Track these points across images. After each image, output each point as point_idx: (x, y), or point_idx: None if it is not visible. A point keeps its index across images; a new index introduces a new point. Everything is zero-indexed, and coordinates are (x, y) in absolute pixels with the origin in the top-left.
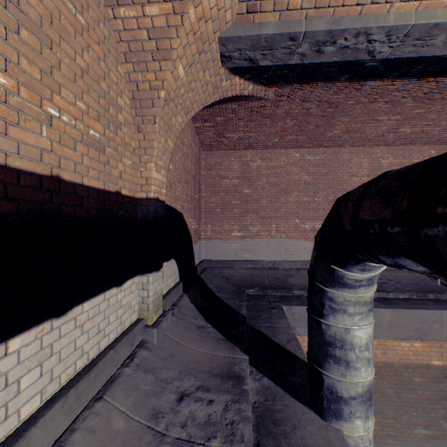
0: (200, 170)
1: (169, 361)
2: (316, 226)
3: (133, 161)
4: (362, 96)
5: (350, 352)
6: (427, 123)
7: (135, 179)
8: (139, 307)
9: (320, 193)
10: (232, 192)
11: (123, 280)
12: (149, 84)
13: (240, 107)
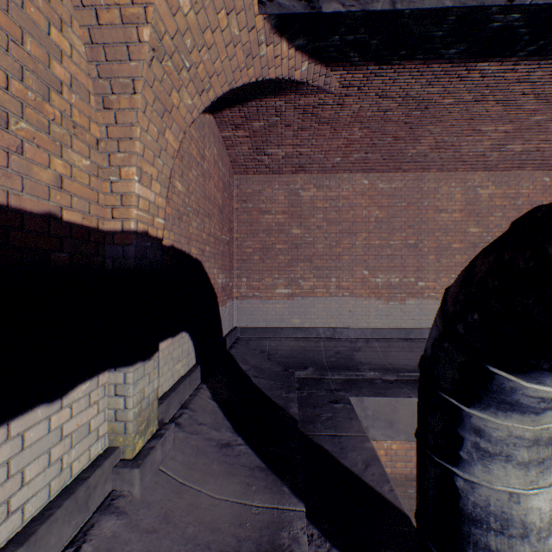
0: (230, 200)
1: (159, 534)
2: (392, 280)
3: (95, 162)
4: (466, 91)
5: (520, 542)
6: (546, 137)
7: (101, 197)
8: (109, 428)
9: (396, 235)
10: (276, 232)
11: (68, 386)
12: (120, 13)
13: (288, 106)
